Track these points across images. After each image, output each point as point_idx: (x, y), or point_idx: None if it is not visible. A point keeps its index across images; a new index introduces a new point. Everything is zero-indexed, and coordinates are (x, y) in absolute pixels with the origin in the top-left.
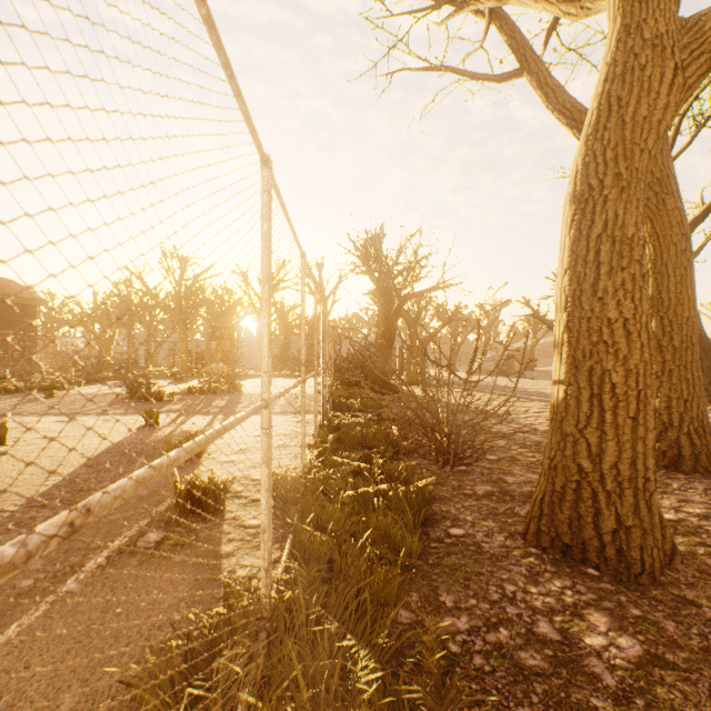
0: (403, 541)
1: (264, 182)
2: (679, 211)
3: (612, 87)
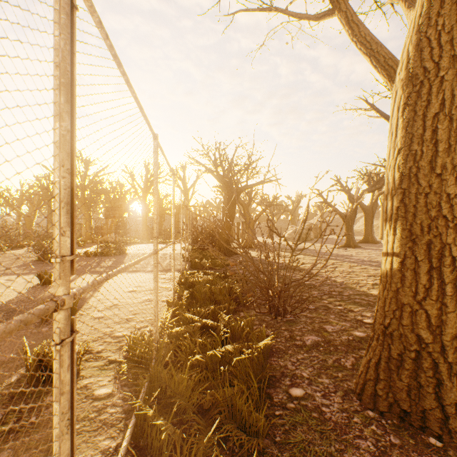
0: (250, 417)
1: None
2: None
3: None
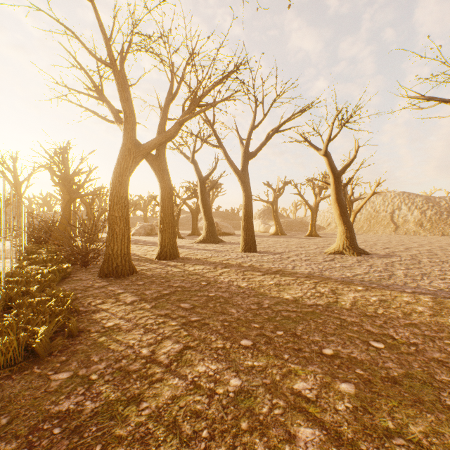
0: (54, 279)
1: (4, 181)
2: (169, 180)
3: (120, 158)
